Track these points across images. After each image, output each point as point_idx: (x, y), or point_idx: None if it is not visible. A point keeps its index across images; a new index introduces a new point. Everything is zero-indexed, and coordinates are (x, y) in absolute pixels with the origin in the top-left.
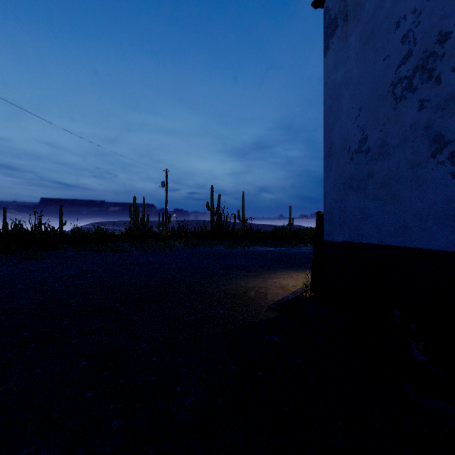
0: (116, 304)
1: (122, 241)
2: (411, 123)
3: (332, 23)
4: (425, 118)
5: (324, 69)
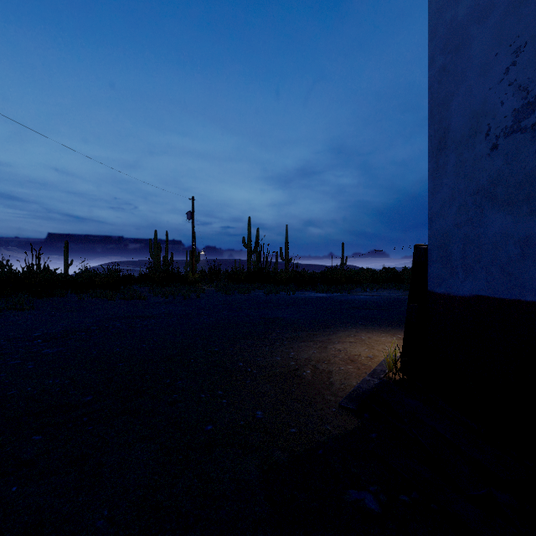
0: (87, 397)
1: (139, 285)
2: None
3: None
4: None
5: (430, 8)
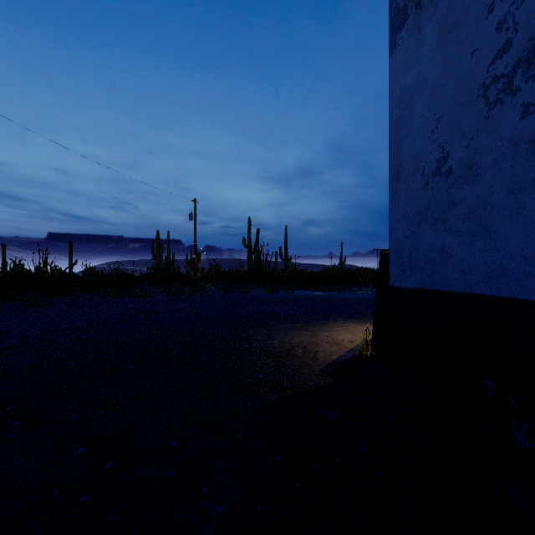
0: (130, 366)
1: (143, 284)
2: (510, 135)
3: (400, 13)
4: (531, 127)
5: (390, 71)
